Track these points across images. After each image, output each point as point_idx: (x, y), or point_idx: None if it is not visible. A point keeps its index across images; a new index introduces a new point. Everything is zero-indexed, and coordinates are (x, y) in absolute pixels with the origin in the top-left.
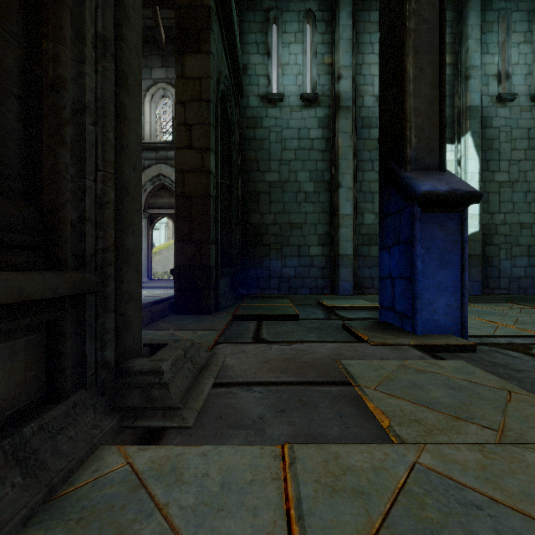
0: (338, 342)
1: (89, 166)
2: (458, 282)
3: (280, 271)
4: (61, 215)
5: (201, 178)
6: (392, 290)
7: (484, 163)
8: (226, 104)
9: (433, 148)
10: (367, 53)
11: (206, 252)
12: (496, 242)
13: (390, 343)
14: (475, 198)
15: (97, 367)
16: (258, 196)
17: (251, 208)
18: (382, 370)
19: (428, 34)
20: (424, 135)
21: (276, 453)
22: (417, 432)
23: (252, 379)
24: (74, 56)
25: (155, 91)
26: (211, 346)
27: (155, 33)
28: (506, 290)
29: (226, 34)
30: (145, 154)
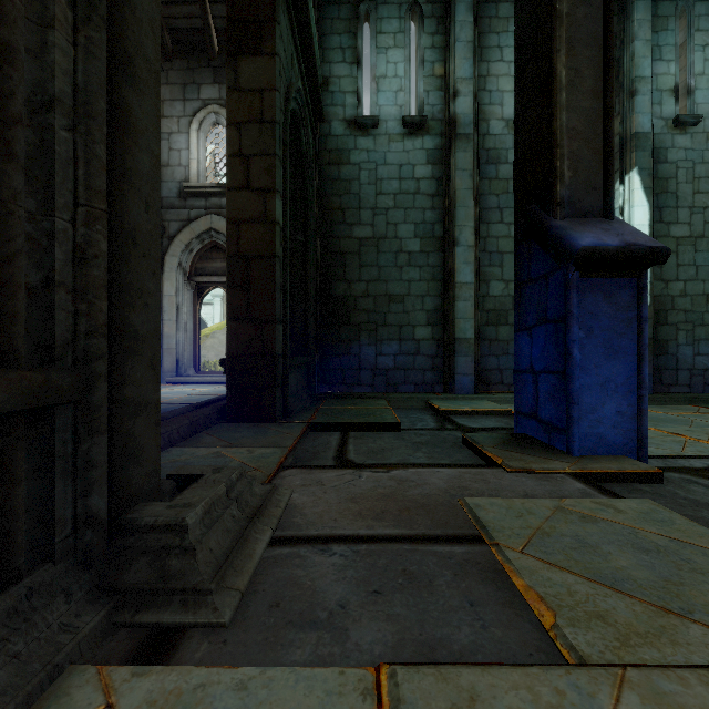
0: (459, 466)
1: (62, 197)
2: (633, 378)
3: (374, 360)
4: (4, 275)
5: (263, 231)
6: (534, 389)
7: (656, 211)
8: (299, 130)
9: (595, 185)
10: (494, 61)
11: (270, 335)
12: (672, 320)
13: (536, 470)
14: (659, 256)
15: (77, 523)
16: (344, 258)
17: (334, 274)
18: (530, 517)
19: (587, 21)
20: (581, 167)
21: (366, 684)
22: (604, 640)
23: (330, 532)
24: (35, 15)
25: (204, 116)
26: (273, 473)
27: (205, 38)
28: (686, 387)
29: (300, 32)
30: (191, 201)
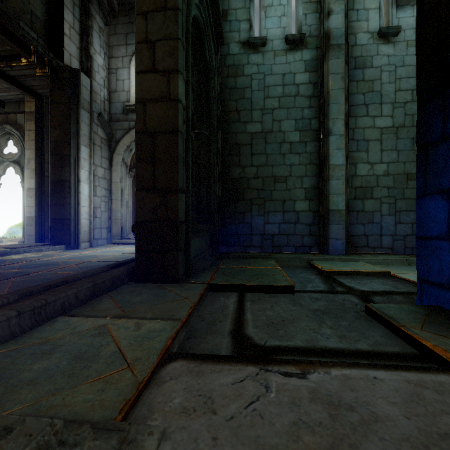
0: (399, 367)
1: None
2: None
3: (262, 227)
4: None
5: (167, 108)
6: None
7: None
8: (203, 42)
9: None
10: None
11: (173, 204)
12: None
13: None
14: None
15: None
16: (239, 149)
17: (231, 161)
18: None
19: None
20: None
21: None
22: None
23: None
24: None
25: None
26: (148, 375)
27: None
28: None
29: None
30: (131, 116)
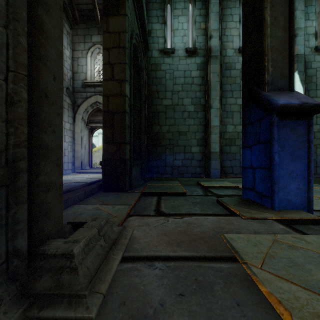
0: (217, 215)
1: None
2: (305, 171)
3: (172, 162)
4: None
5: (120, 100)
6: (253, 176)
7: (306, 92)
8: (137, 53)
9: (284, 74)
10: (229, 21)
11: (123, 150)
12: (314, 143)
13: (257, 218)
14: None
15: (8, 255)
16: (158, 114)
17: (153, 122)
18: (260, 246)
19: None
20: (277, 65)
21: None
22: None
23: (153, 253)
24: None
25: (93, 50)
26: (124, 219)
27: (94, 13)
28: None
29: (137, 7)
30: (88, 89)
